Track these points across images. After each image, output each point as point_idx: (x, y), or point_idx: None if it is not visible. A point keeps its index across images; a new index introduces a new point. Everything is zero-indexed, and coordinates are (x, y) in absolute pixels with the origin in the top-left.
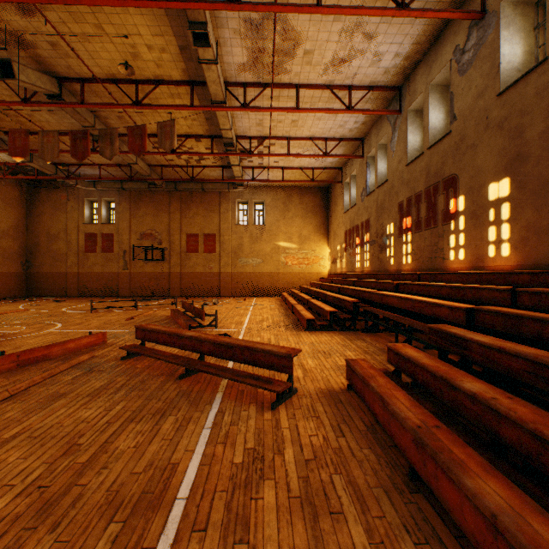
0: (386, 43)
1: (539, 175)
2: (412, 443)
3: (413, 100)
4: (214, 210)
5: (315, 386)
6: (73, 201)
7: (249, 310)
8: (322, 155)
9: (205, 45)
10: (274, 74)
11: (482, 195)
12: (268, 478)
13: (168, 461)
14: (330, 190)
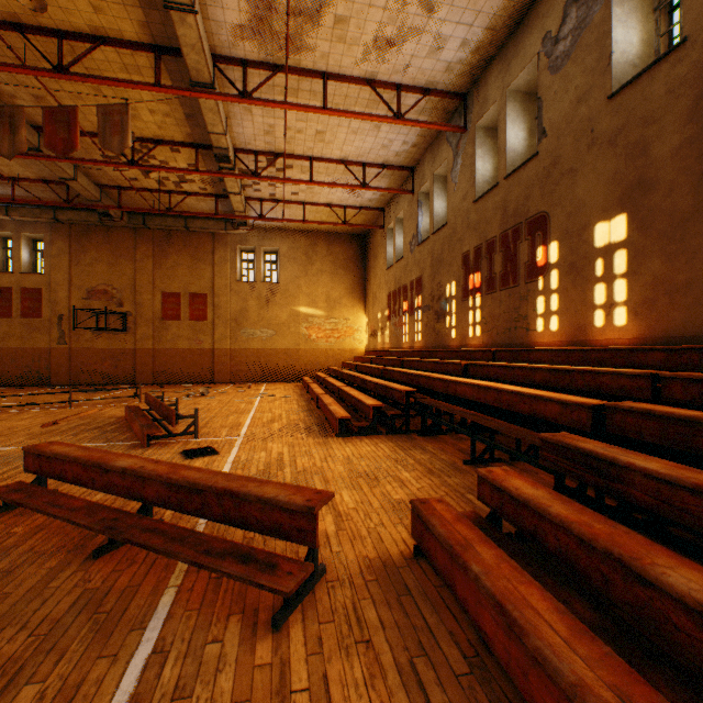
0: (451, 21)
1: (673, 209)
2: None
3: (484, 112)
4: (205, 259)
5: (357, 553)
6: None
7: (253, 404)
8: (358, 186)
9: None
10: (289, 50)
11: (585, 239)
12: None
13: None
14: (368, 239)
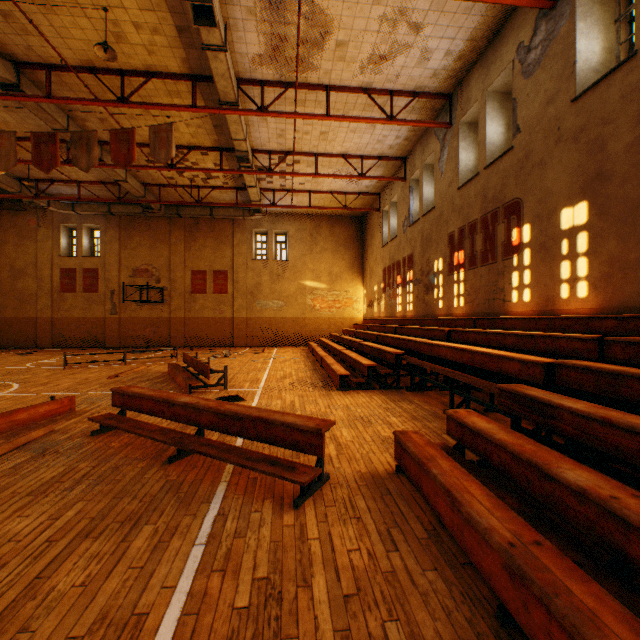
0: (436, 37)
1: (626, 197)
2: (502, 569)
3: (467, 110)
4: (226, 242)
5: (353, 469)
6: (45, 227)
7: (268, 364)
8: (356, 176)
9: (209, 24)
10: (298, 70)
11: (553, 223)
12: (287, 635)
13: (132, 609)
14: (366, 220)
